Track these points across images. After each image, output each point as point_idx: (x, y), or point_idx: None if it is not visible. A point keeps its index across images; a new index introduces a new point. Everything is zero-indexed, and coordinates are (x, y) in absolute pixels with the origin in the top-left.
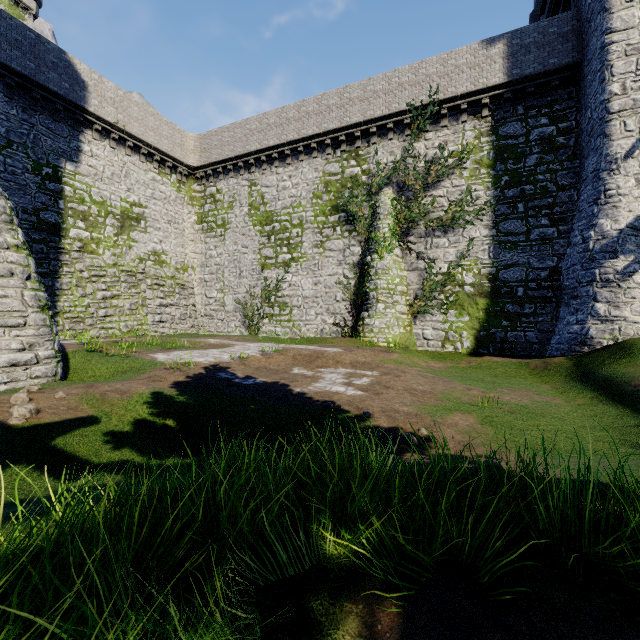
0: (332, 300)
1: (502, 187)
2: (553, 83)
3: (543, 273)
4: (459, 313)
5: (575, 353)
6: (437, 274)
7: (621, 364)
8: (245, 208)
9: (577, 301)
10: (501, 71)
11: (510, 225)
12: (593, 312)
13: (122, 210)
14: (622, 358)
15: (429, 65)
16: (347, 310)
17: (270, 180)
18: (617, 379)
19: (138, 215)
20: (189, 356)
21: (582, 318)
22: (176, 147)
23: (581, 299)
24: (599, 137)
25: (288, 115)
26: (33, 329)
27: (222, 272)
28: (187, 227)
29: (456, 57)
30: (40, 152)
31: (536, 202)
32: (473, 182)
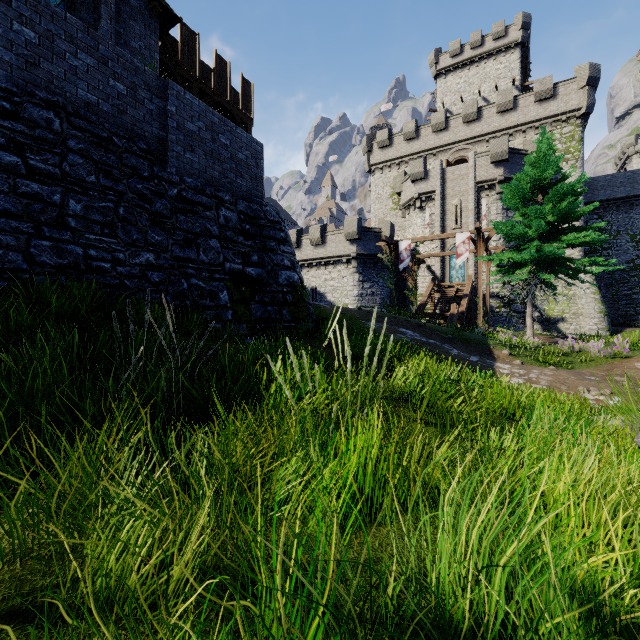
0: None
1: None
2: None
3: None
4: None
5: None
6: None
7: None
8: None
9: None
10: None
11: None
12: None
13: None
14: None
15: None
16: None
17: None
18: None
19: None
20: None
21: None
22: None
23: None
24: None
25: None
26: (597, 319)
27: None
28: None
29: None
30: (634, 229)
31: None
32: None
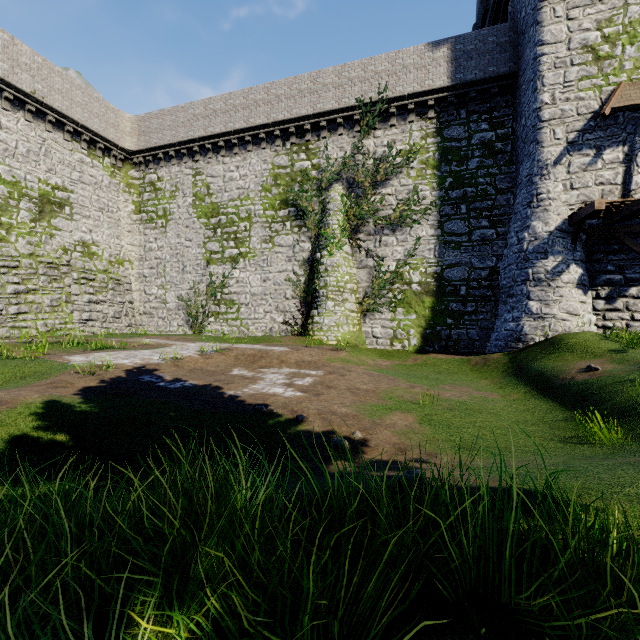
0: (281, 298)
1: (447, 188)
2: (492, 90)
3: (483, 273)
4: (407, 311)
5: (511, 349)
6: (386, 272)
7: (551, 359)
8: (189, 198)
9: (513, 299)
10: (445, 74)
11: (454, 225)
12: (527, 310)
13: (41, 193)
14: (552, 353)
15: (378, 62)
16: (297, 308)
17: (216, 170)
18: (547, 373)
19: (62, 200)
20: (112, 358)
21: (517, 315)
22: (109, 127)
23: (516, 297)
24: (532, 143)
25: (235, 102)
26: None
27: (163, 267)
28: (123, 216)
29: (404, 57)
30: None
31: (477, 204)
32: (420, 182)
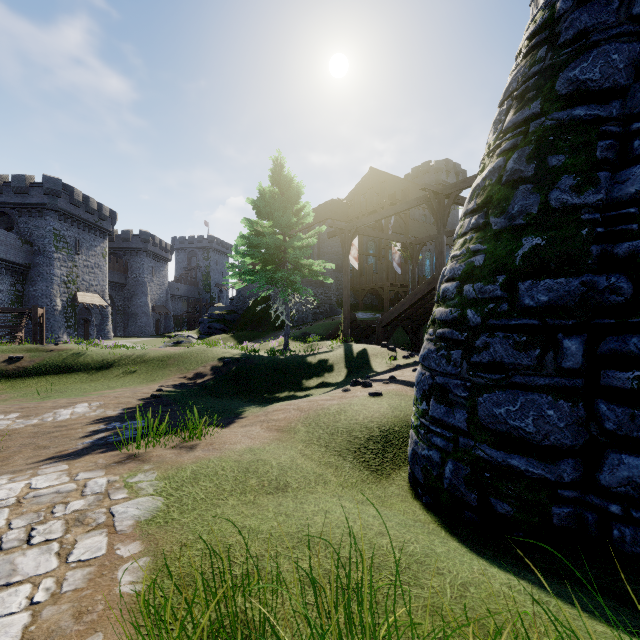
0: None
1: None
2: None
3: None
4: None
5: None
6: None
7: None
8: None
9: None
10: None
11: None
12: None
13: None
14: None
15: None
16: None
17: None
18: None
19: None
20: None
21: None
22: None
23: None
24: None
25: None
26: None
27: None
28: None
29: None
30: None
31: None
32: None
